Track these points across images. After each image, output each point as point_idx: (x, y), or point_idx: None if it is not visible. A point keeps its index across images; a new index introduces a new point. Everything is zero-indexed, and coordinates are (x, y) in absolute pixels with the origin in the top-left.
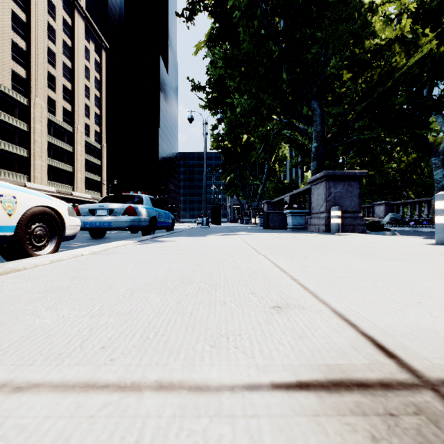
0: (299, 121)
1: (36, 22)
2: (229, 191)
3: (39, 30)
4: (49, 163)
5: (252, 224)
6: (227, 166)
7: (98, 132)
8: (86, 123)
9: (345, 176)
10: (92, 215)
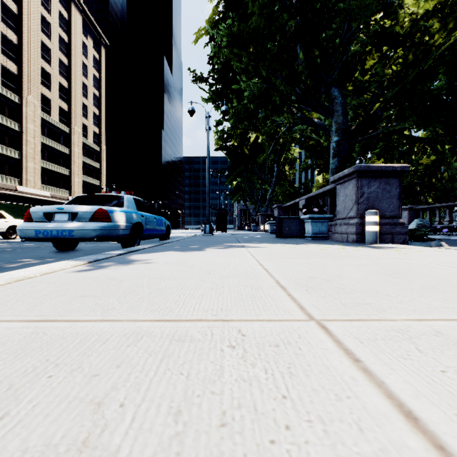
0: (317, 111)
1: (28, 14)
2: (235, 196)
3: (32, 23)
4: (43, 166)
5: (260, 231)
6: (233, 169)
7: (97, 134)
8: (84, 123)
9: (382, 172)
10: (48, 221)
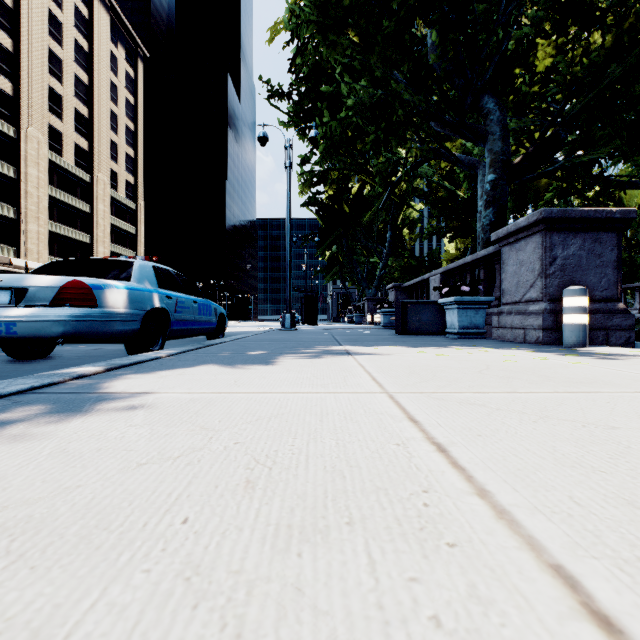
0: (460, 133)
1: (29, 8)
2: (330, 274)
3: (35, 21)
4: (52, 229)
5: (367, 324)
6: (327, 234)
7: (131, 184)
8: (112, 169)
9: (589, 220)
10: None
